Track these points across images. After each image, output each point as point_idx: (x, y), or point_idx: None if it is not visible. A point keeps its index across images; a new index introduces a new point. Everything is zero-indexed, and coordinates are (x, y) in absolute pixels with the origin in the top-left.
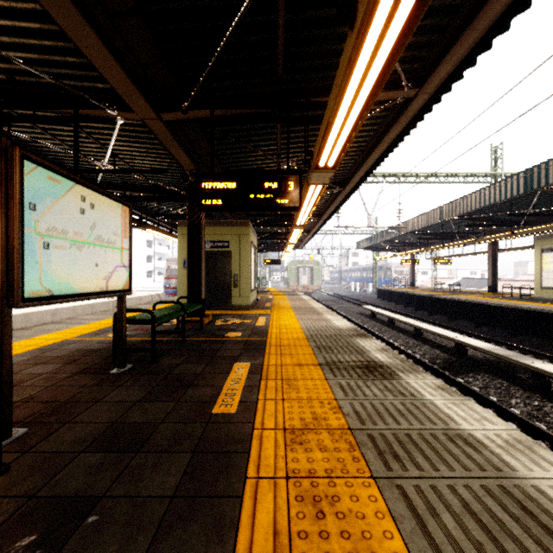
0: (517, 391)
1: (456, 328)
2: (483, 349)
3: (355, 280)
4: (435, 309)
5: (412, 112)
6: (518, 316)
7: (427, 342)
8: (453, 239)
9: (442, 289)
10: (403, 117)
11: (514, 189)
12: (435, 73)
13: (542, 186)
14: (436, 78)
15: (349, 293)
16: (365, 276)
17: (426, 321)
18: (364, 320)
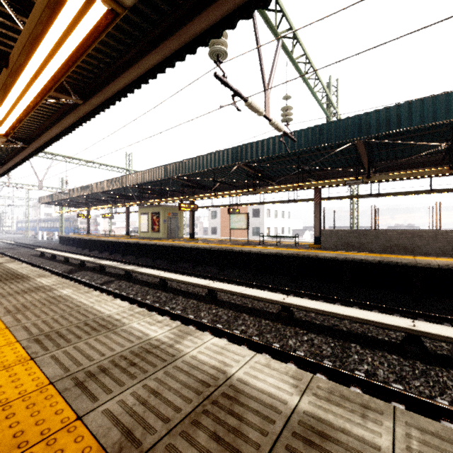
0: (90, 274)
1: (96, 256)
2: (87, 260)
3: (45, 230)
4: (94, 247)
5: (30, 151)
6: (125, 246)
7: (69, 264)
8: (109, 203)
9: (105, 234)
10: (26, 151)
11: (118, 184)
12: (32, 144)
13: (125, 185)
14: (34, 146)
15: (34, 241)
16: (55, 226)
17: (83, 255)
18: (33, 259)
